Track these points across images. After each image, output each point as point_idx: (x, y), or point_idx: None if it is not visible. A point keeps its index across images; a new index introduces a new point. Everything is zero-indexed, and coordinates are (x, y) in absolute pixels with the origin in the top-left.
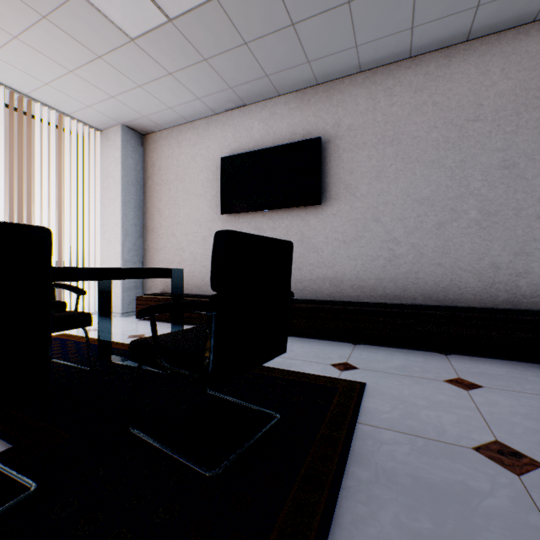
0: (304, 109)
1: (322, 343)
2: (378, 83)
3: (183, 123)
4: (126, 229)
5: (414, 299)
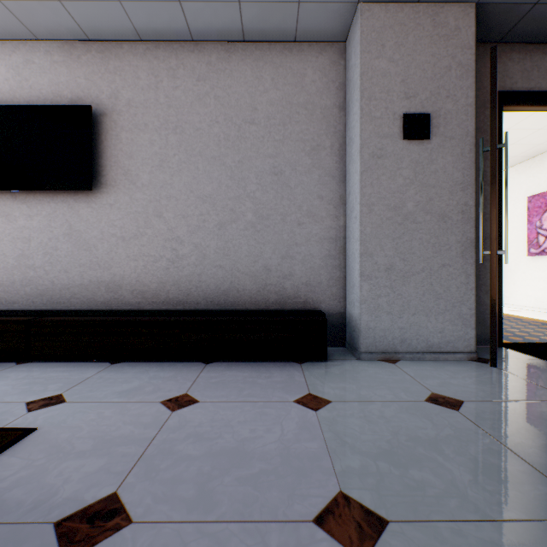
0: (73, 66)
1: (66, 368)
2: (161, 59)
3: None
4: None
5: (198, 304)
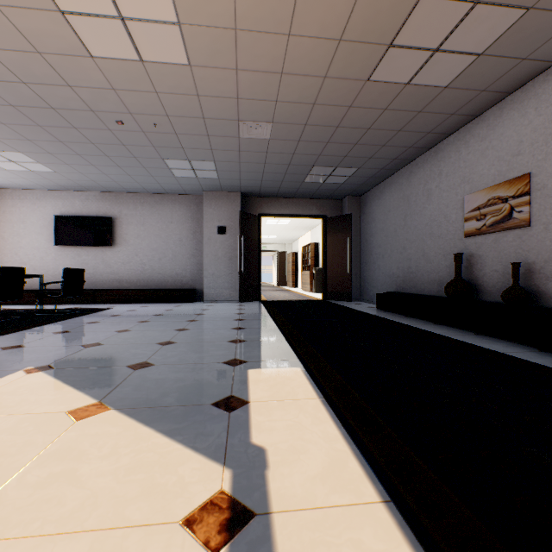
0: (105, 201)
1: (109, 304)
2: (138, 199)
3: (26, 189)
4: None
5: (152, 287)
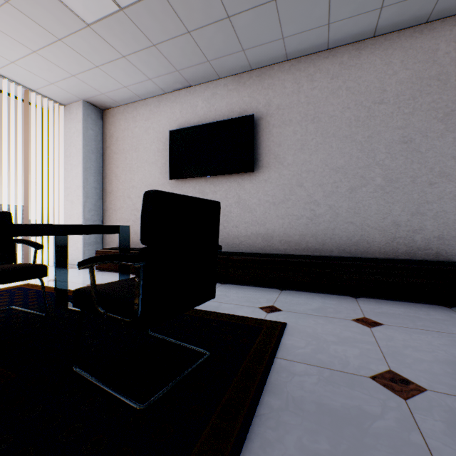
0: (240, 90)
1: (254, 290)
2: (302, 70)
3: (137, 100)
4: (87, 191)
5: (331, 252)
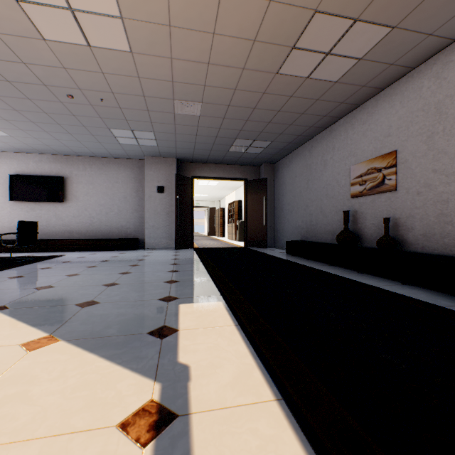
0: (57, 163)
1: (61, 252)
2: (87, 162)
3: None
4: None
5: (99, 237)
